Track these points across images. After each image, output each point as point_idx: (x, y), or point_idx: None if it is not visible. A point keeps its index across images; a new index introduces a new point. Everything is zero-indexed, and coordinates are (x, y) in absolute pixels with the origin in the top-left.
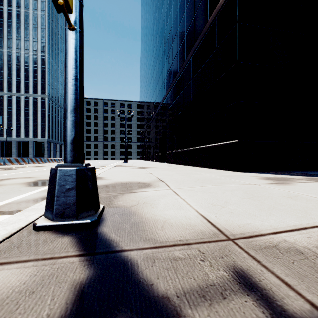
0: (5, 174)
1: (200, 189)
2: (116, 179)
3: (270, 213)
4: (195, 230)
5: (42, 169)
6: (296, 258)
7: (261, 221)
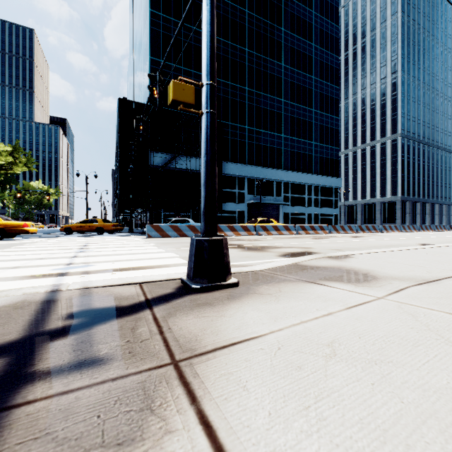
0: (300, 243)
1: (447, 322)
2: (358, 262)
3: (352, 446)
4: (199, 335)
5: (350, 239)
6: (108, 427)
7: (268, 409)
